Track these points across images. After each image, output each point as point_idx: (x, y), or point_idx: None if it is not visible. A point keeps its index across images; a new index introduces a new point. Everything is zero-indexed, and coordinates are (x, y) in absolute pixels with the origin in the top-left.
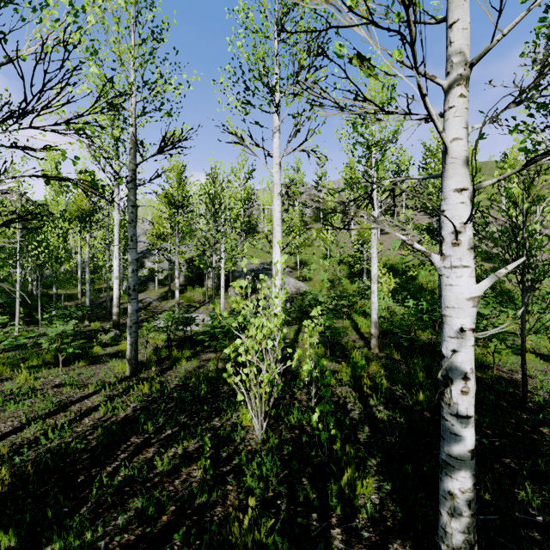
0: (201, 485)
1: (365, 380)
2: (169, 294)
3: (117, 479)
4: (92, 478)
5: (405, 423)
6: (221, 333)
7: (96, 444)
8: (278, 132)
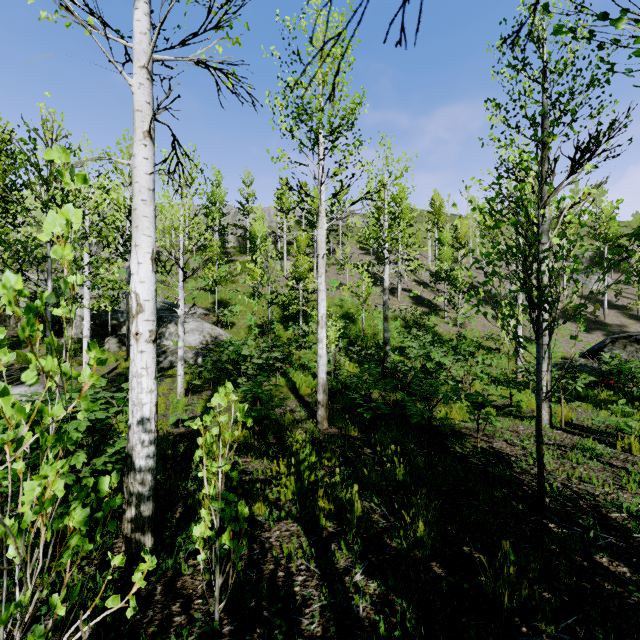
0: None
1: (322, 502)
2: None
3: None
4: None
5: (414, 618)
6: None
7: None
8: None
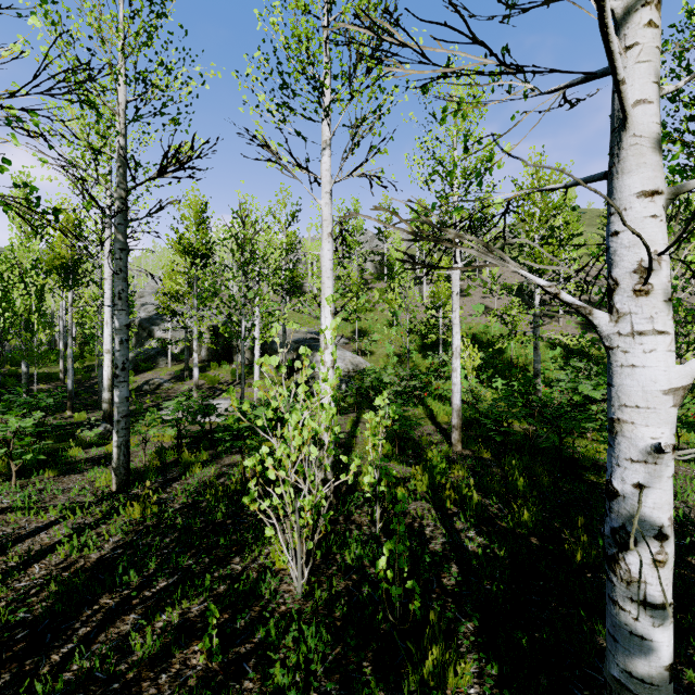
0: (202, 682)
1: (448, 492)
2: (186, 373)
3: (61, 681)
4: (23, 677)
5: (506, 556)
6: (248, 429)
7: (43, 611)
8: (329, 148)
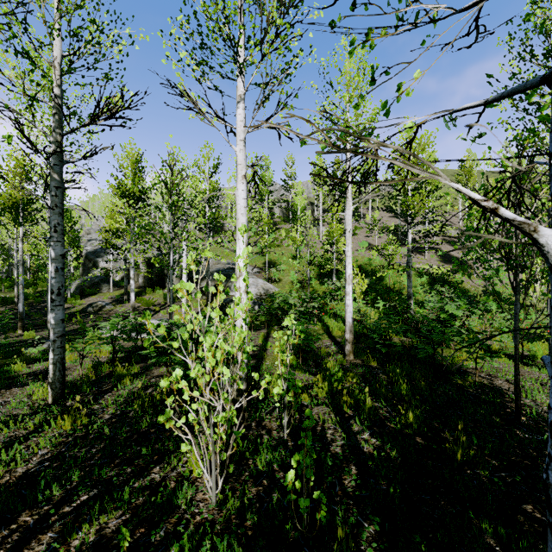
0: None
1: (345, 397)
2: (125, 297)
3: None
4: None
5: (397, 456)
6: (171, 346)
7: None
8: (243, 102)
